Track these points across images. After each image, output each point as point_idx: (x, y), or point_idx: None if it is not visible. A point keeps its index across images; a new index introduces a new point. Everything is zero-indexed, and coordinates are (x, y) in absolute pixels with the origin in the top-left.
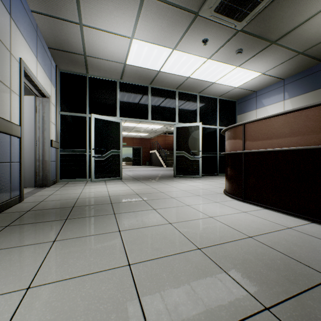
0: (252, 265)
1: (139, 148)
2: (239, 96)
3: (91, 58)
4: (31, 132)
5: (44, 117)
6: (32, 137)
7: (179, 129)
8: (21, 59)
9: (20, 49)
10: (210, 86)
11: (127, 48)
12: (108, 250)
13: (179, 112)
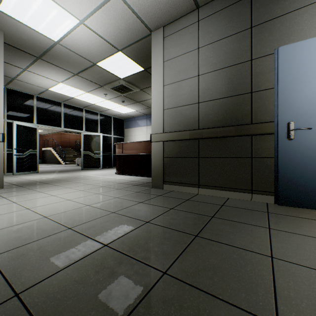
0: (119, 182)
1: None
2: (126, 117)
3: (18, 81)
4: None
5: None
6: None
7: (86, 136)
8: None
9: None
10: (108, 110)
11: (54, 85)
12: (80, 184)
13: (85, 123)
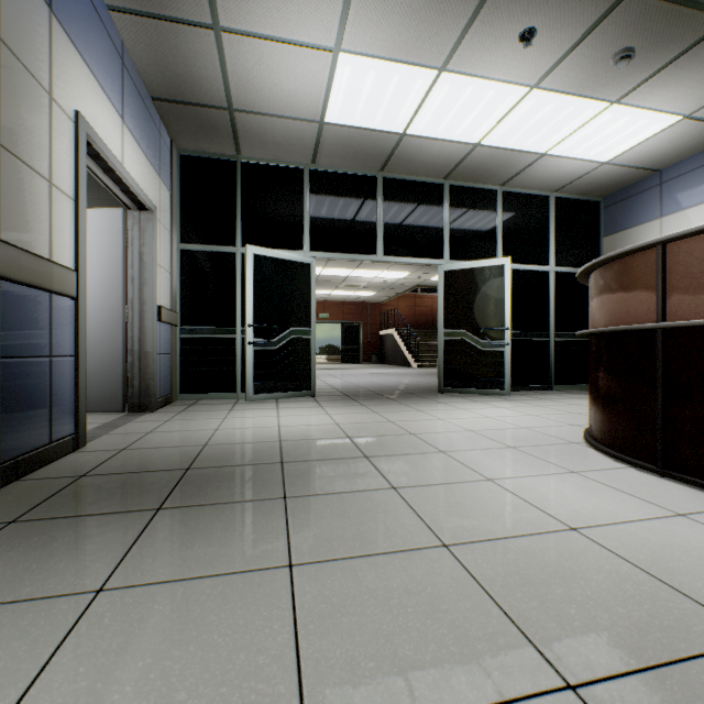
0: None
1: (357, 325)
2: (611, 187)
3: (244, 116)
4: (117, 288)
5: (143, 254)
6: (118, 299)
7: (453, 276)
8: (79, 115)
9: (77, 93)
10: (532, 165)
11: (325, 81)
12: (242, 654)
13: (451, 234)
